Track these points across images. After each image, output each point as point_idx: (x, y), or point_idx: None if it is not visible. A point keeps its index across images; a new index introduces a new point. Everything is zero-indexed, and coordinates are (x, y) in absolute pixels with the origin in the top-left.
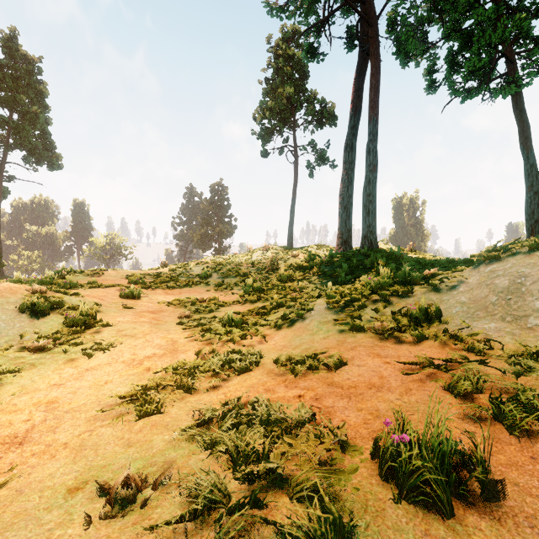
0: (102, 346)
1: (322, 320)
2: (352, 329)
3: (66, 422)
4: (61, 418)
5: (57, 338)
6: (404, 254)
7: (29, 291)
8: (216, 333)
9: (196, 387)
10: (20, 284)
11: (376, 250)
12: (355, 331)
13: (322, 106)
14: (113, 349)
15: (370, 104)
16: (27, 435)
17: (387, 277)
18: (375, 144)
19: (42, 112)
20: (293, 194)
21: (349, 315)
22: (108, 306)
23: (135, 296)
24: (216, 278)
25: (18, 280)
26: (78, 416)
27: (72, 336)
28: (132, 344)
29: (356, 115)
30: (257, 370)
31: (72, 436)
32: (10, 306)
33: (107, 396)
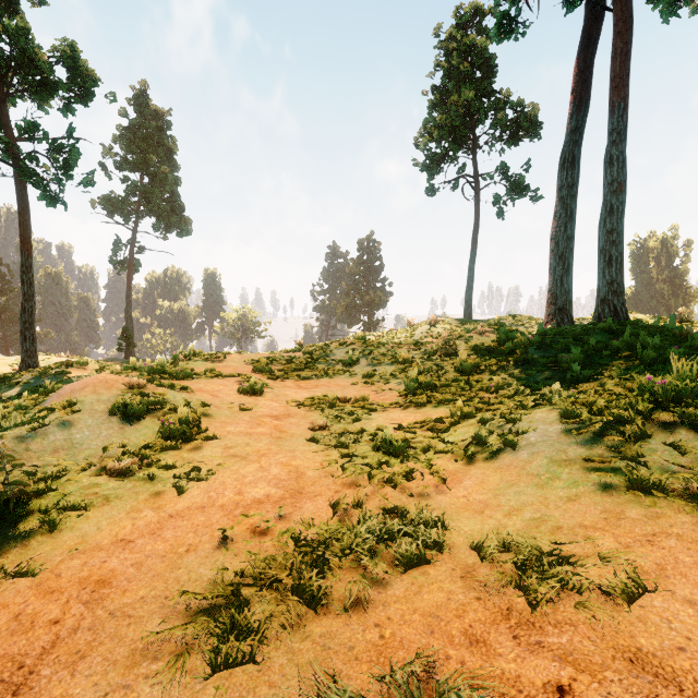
0: (199, 473)
1: (555, 456)
2: (632, 487)
3: (100, 644)
4: (99, 629)
5: (145, 457)
6: (691, 329)
7: (125, 386)
8: (364, 464)
9: (324, 602)
10: (132, 371)
11: (627, 322)
12: (640, 491)
13: (517, 111)
14: (213, 480)
15: (613, 83)
16: (35, 668)
17: (690, 377)
18: (621, 147)
19: (171, 172)
20: (472, 243)
21: (615, 451)
22: (219, 406)
23: (256, 391)
24: (364, 365)
25: (133, 365)
26: (123, 632)
27: (165, 453)
28: (240, 473)
29: (581, 111)
30: (440, 564)
31: (93, 697)
32: (100, 407)
33: (180, 585)
